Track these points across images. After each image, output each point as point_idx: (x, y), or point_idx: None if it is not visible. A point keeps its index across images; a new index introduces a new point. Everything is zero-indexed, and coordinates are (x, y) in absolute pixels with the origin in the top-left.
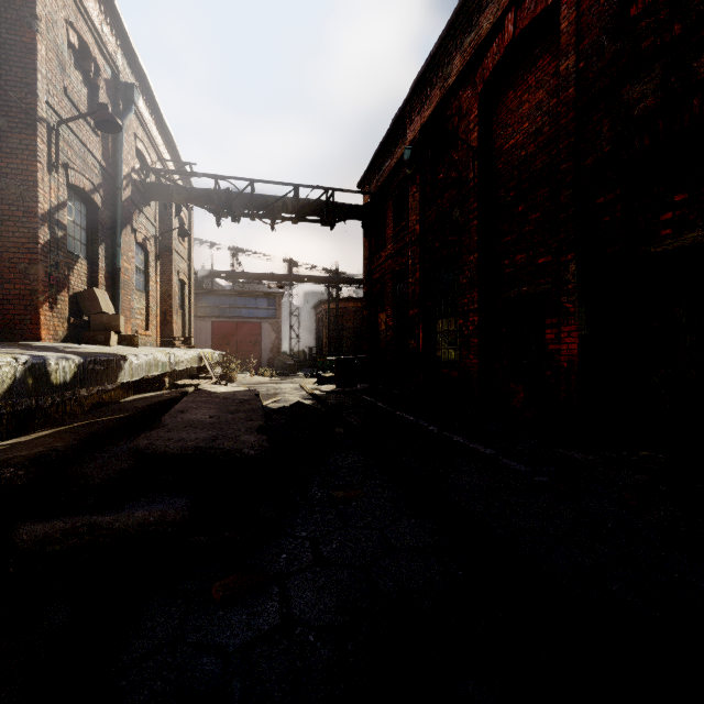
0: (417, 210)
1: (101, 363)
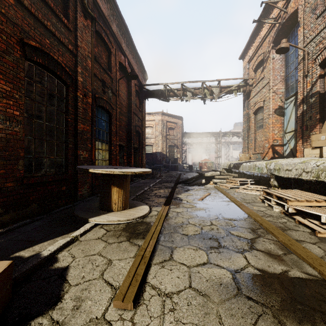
0: (90, 48)
1: (236, 164)
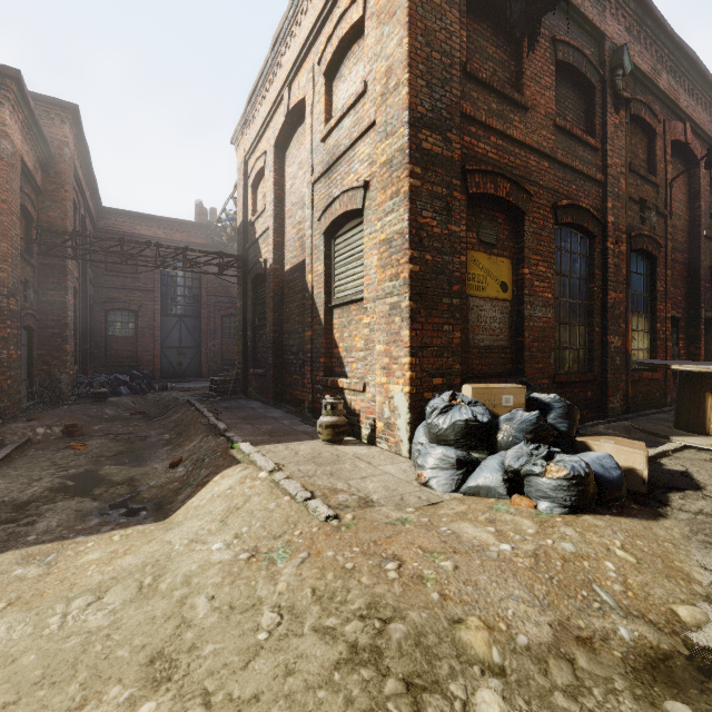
0: (623, 158)
1: None
